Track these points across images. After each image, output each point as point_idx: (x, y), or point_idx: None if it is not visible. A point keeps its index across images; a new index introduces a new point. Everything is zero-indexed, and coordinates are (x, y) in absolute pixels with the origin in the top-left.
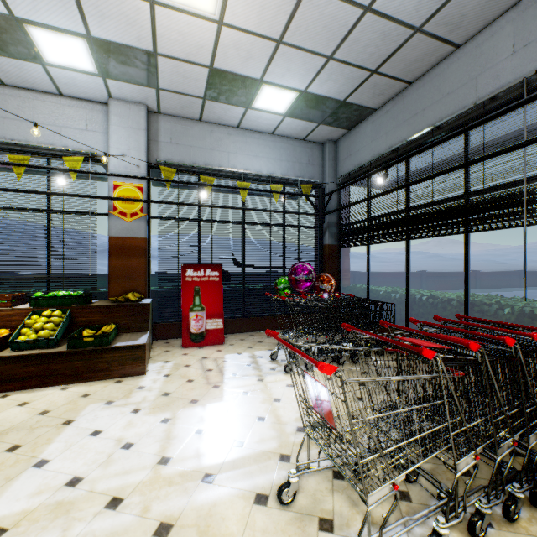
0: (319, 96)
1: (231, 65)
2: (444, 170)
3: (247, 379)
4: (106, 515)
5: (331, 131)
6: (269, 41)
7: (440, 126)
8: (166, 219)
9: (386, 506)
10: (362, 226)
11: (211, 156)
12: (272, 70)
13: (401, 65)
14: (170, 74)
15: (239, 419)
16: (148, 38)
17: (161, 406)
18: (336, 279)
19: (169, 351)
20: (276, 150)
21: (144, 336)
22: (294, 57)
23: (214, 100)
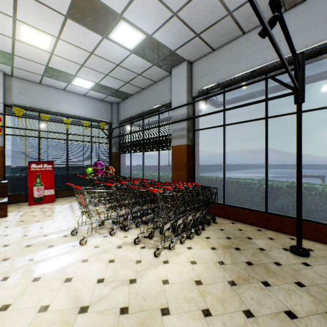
0: (105, 86)
1: (58, 67)
2: (146, 129)
3: (66, 212)
4: (3, 248)
5: (115, 99)
6: (77, 64)
7: (151, 109)
8: (17, 136)
9: (106, 231)
10: (128, 144)
11: (47, 103)
12: (80, 73)
13: (137, 83)
14: (22, 63)
15: (60, 223)
16: (9, 49)
17: (20, 224)
18: (119, 169)
19: (20, 208)
20: (86, 104)
21: (5, 199)
22: (91, 71)
23: (49, 77)
